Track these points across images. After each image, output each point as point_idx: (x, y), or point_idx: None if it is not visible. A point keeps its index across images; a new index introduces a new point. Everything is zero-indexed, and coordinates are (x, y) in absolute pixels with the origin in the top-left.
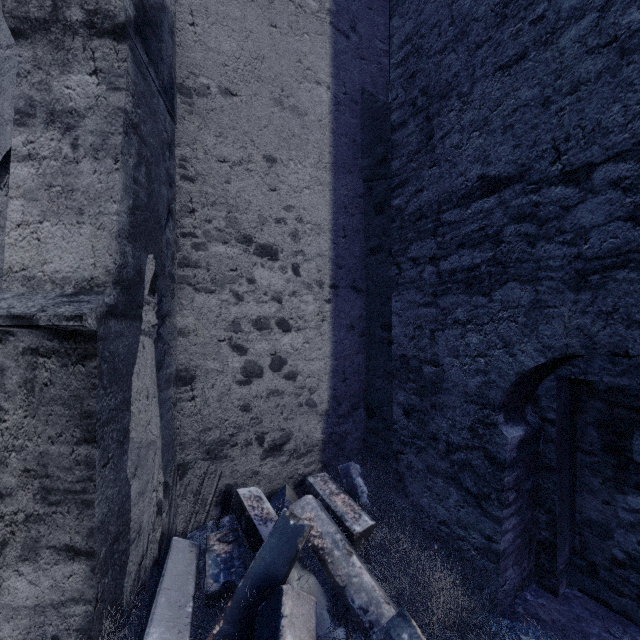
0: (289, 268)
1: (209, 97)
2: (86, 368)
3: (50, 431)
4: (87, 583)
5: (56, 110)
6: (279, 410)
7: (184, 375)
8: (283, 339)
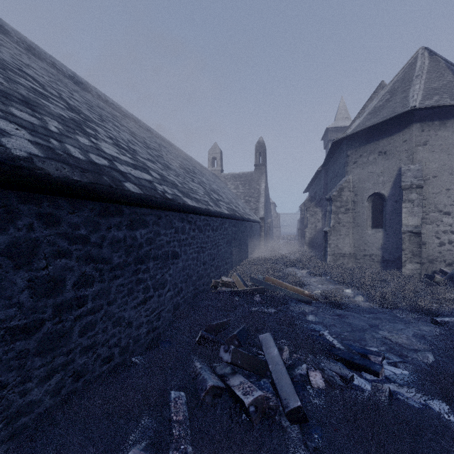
0: None
1: (429, 180)
2: (419, 238)
3: (413, 246)
4: (420, 267)
5: (409, 200)
6: (450, 255)
7: (423, 243)
8: (452, 236)
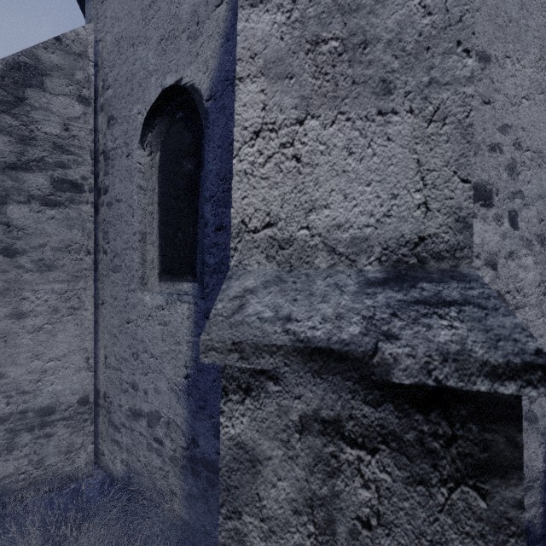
0: (504, 217)
1: None
2: (489, 501)
3: None
4: None
5: None
6: None
7: None
8: None
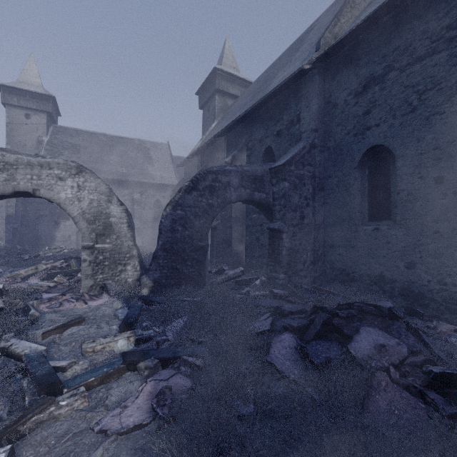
0: None
1: None
2: None
3: None
4: None
5: None
6: None
7: None
8: None
